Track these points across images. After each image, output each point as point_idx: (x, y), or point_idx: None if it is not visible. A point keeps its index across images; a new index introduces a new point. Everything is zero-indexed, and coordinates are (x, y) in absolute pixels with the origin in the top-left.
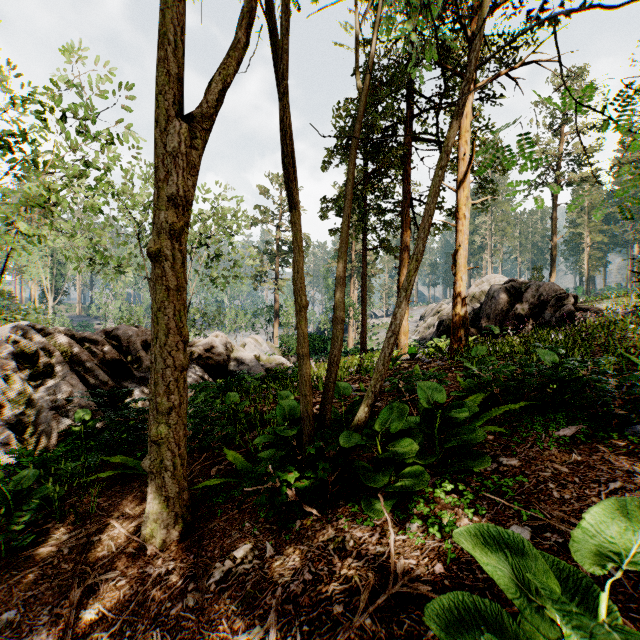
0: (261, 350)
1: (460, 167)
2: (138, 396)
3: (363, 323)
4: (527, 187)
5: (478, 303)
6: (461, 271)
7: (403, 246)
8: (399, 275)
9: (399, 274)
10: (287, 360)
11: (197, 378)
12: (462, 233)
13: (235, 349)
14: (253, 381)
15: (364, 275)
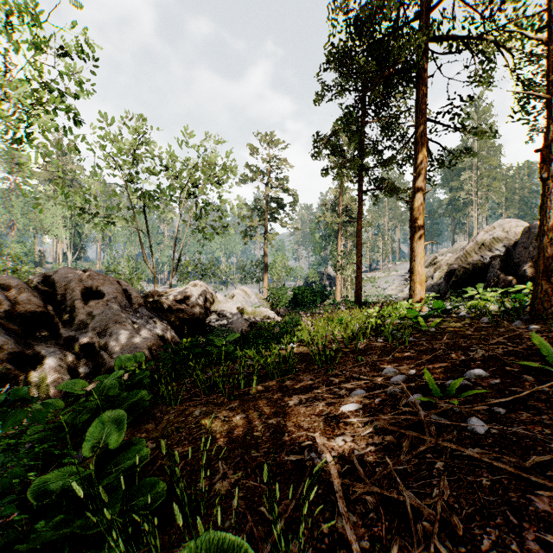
0: (249, 302)
1: None
2: (49, 368)
3: (358, 273)
4: (532, 130)
5: (489, 251)
6: None
7: (418, 173)
8: (413, 210)
9: (413, 208)
10: (276, 312)
11: (151, 338)
12: None
13: (217, 300)
14: (225, 344)
15: (359, 220)
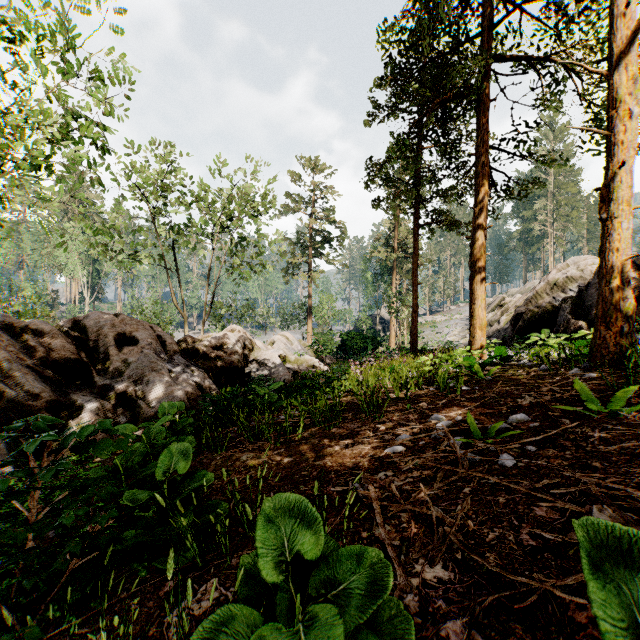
0: (292, 349)
1: (620, 28)
2: (87, 416)
3: (414, 317)
4: None
5: (562, 292)
6: (621, 212)
7: (479, 207)
8: (473, 247)
9: (473, 246)
10: (321, 361)
11: (189, 387)
12: (624, 144)
13: (256, 347)
14: (268, 394)
15: (415, 257)
